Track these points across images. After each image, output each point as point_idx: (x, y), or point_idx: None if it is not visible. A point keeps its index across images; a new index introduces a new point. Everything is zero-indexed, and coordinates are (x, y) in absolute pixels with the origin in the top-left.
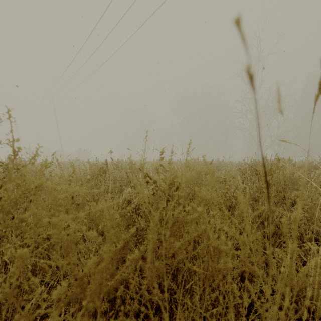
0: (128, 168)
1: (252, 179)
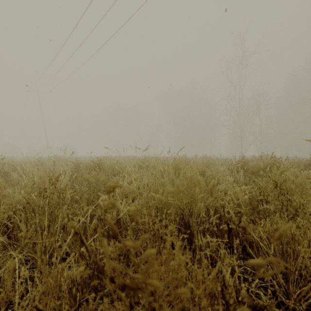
0: (108, 168)
1: (244, 179)
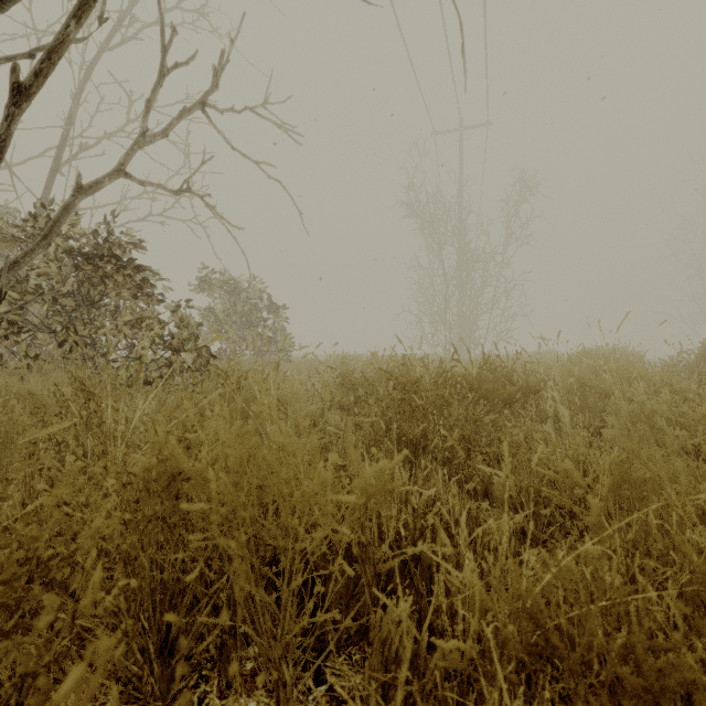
0: None
1: None
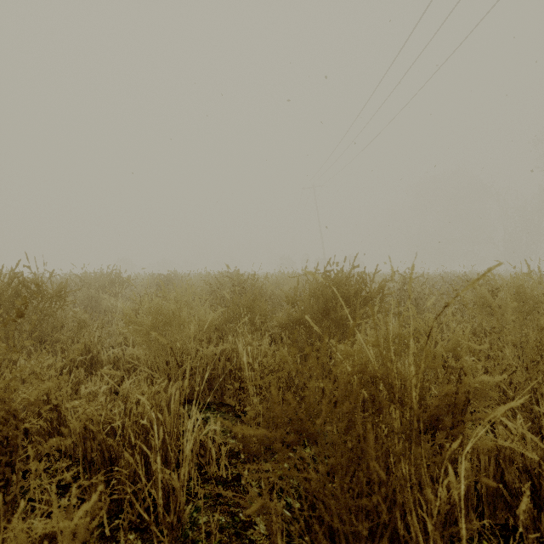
0: None
1: None
